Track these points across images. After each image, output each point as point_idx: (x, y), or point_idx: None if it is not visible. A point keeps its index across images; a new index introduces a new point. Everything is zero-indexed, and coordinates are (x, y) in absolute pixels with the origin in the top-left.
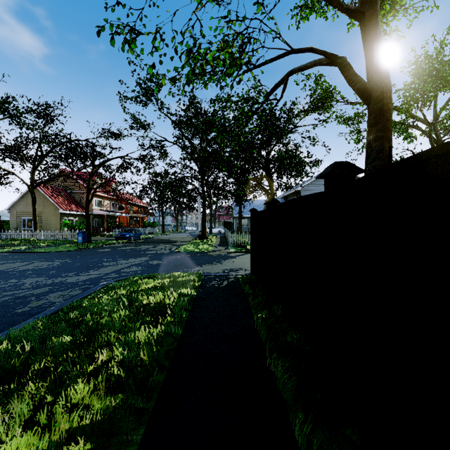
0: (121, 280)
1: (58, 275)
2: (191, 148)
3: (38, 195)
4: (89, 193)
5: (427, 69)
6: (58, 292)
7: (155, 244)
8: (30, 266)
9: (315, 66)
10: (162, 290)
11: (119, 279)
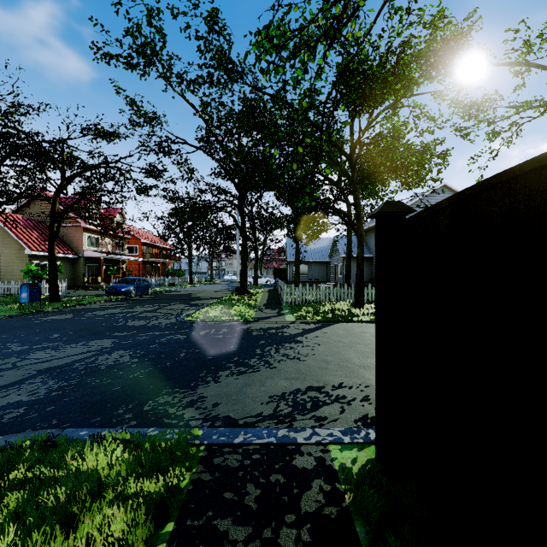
0: None
1: None
2: (223, 151)
3: None
4: (54, 219)
5: None
6: None
7: (163, 303)
8: None
9: None
10: None
11: None
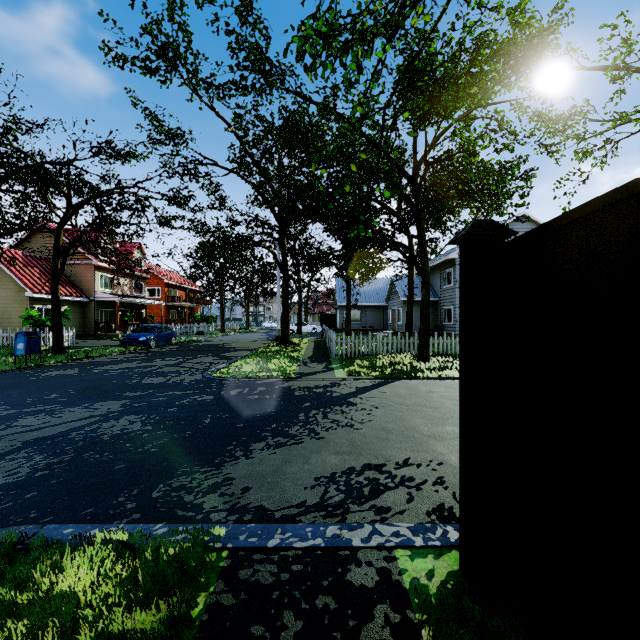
0: None
1: None
2: (260, 174)
3: None
4: (58, 255)
5: None
6: None
7: (189, 355)
8: None
9: None
10: None
11: None
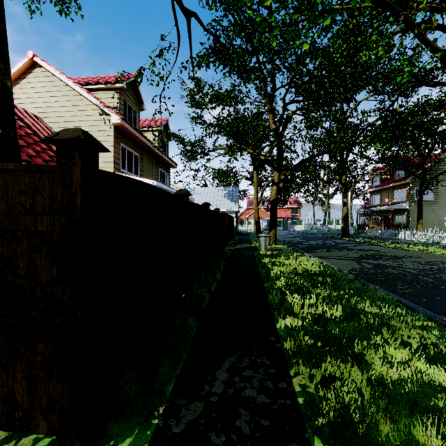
0: None
1: None
2: None
3: None
4: None
5: None
6: None
7: None
8: None
9: None
10: (334, 323)
11: None
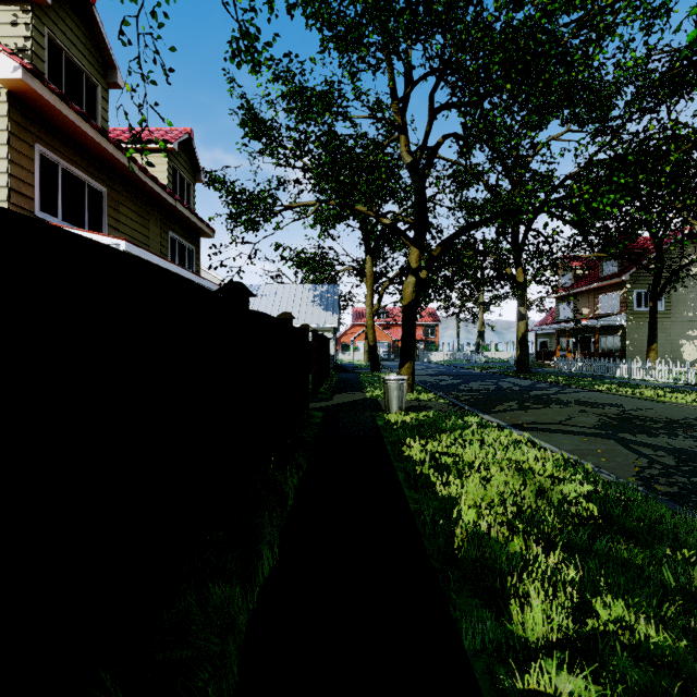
0: None
1: None
2: None
3: None
4: None
5: None
6: None
7: None
8: None
9: None
10: None
11: None
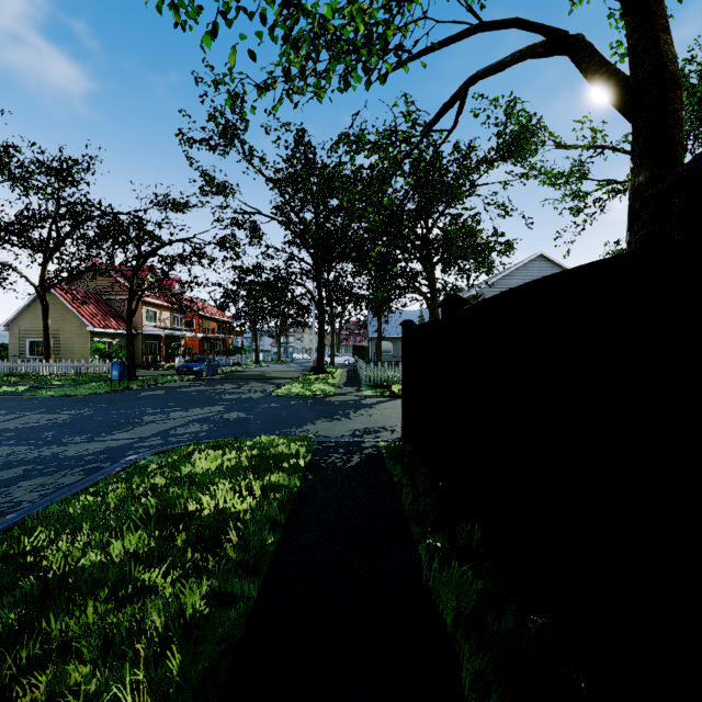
0: (164, 451)
1: (54, 442)
2: (300, 224)
3: (53, 302)
4: (133, 298)
5: (701, 84)
6: (38, 479)
7: (241, 382)
8: (15, 422)
9: (520, 60)
10: (233, 477)
11: (161, 450)
